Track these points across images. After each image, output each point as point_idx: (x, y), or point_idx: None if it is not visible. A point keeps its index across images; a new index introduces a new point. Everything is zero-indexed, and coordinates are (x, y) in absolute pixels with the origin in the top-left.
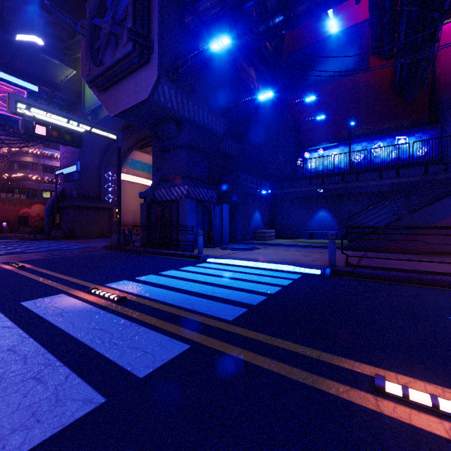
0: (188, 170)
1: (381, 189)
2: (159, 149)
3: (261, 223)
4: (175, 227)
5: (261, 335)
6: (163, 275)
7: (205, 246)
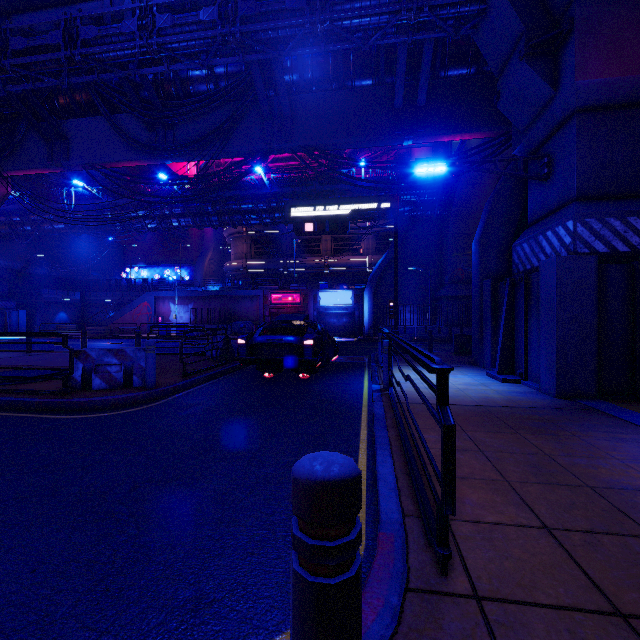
0: None
1: None
2: None
3: (68, 320)
4: None
5: None
6: None
7: None
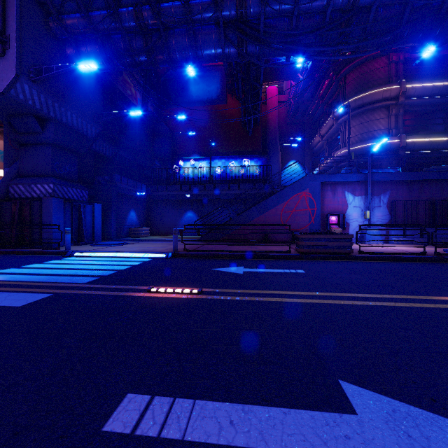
0: (54, 169)
1: (229, 197)
2: (15, 142)
3: (136, 222)
4: (37, 226)
5: (103, 285)
6: (25, 268)
7: (74, 244)
